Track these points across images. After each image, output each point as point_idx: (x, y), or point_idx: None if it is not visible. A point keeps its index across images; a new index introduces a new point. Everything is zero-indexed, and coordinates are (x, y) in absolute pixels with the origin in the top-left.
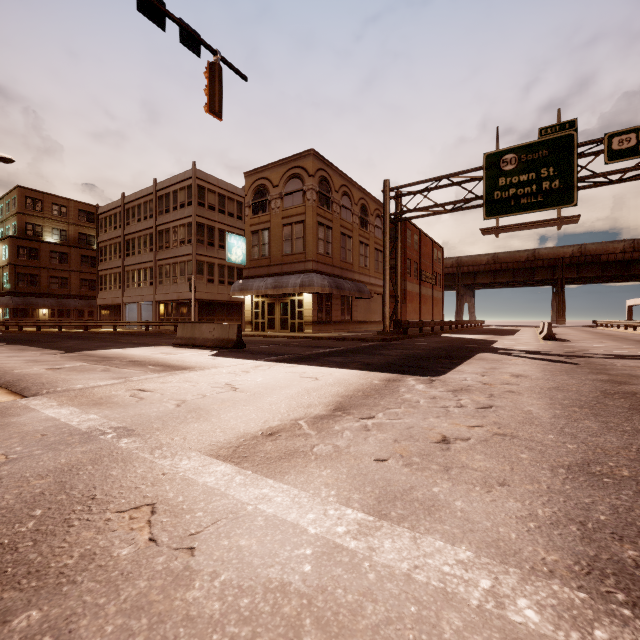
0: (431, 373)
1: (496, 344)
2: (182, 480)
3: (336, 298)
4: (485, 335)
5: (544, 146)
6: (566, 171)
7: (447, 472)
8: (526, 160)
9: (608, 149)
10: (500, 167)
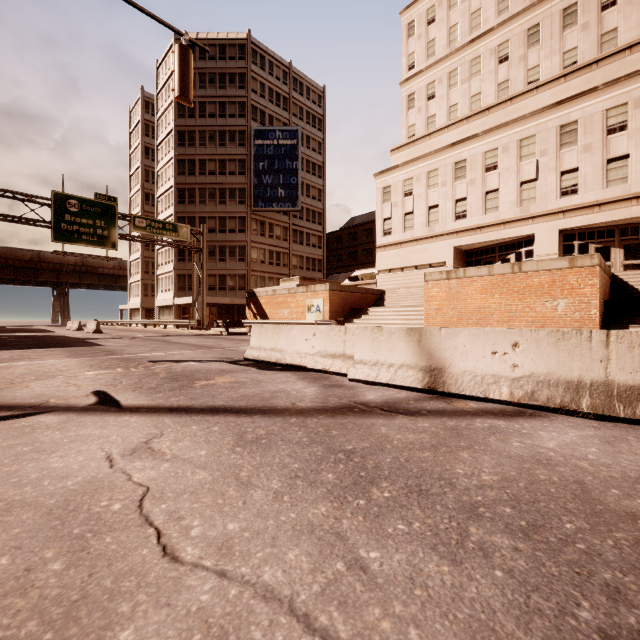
0: (97, 345)
1: (73, 336)
2: (124, 356)
3: None
4: (34, 333)
5: (99, 206)
6: (112, 227)
7: (164, 350)
8: (87, 210)
9: (134, 223)
10: (67, 206)
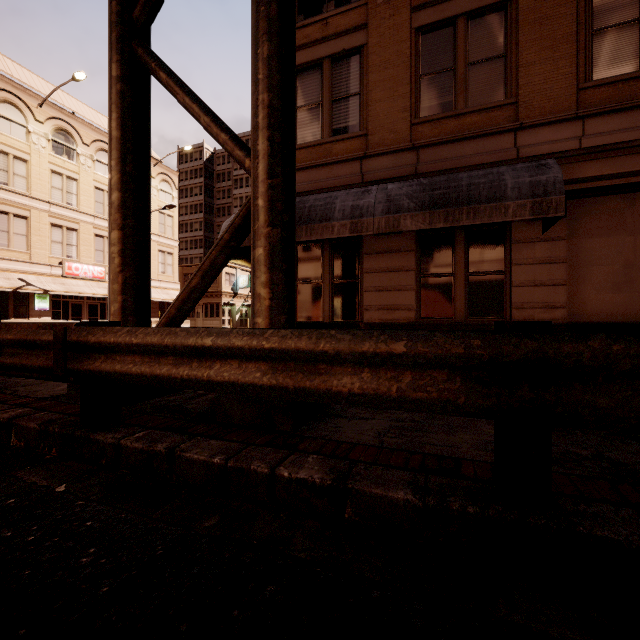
0: None
1: None
2: None
3: (388, 251)
4: None
5: None
6: None
7: None
8: None
9: None
10: None
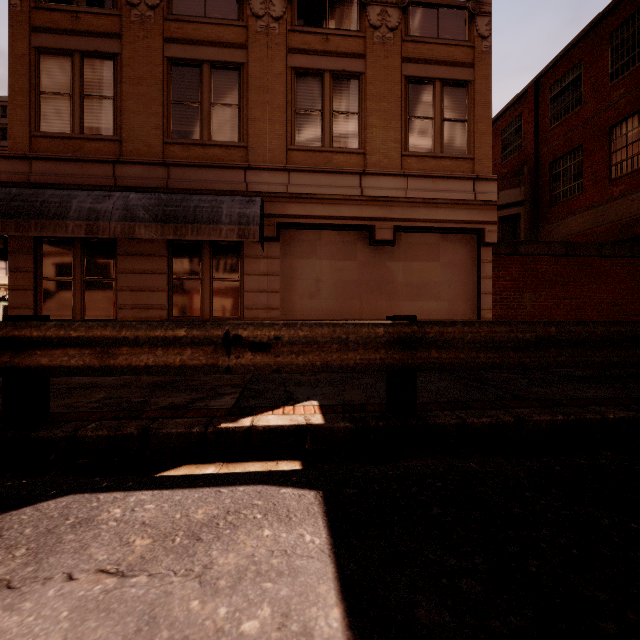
0: None
1: None
2: None
3: (143, 255)
4: None
5: None
6: None
7: None
8: None
9: None
10: None
